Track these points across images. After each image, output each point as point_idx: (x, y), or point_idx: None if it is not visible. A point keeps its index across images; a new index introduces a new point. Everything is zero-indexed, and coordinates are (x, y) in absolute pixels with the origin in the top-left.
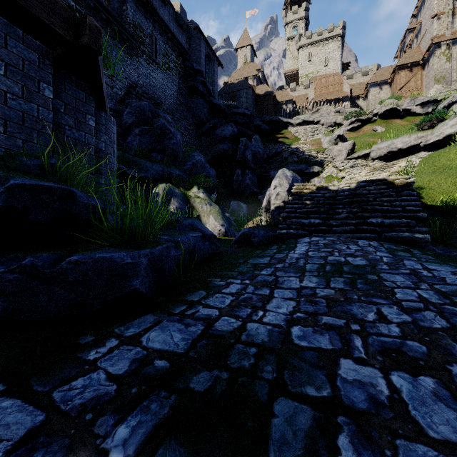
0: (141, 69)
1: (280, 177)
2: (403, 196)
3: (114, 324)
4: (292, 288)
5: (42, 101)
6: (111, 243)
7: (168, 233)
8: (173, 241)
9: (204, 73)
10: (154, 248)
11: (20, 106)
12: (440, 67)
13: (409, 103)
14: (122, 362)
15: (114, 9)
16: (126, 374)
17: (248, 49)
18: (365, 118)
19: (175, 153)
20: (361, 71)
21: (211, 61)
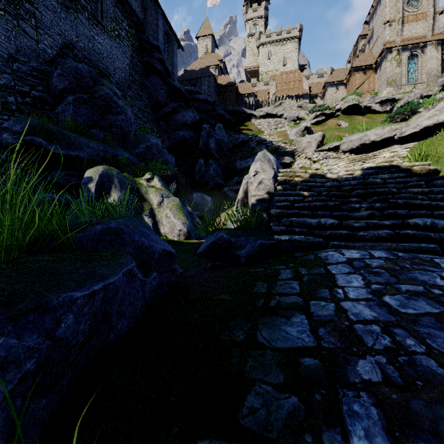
0: (82, 28)
1: (262, 160)
2: (436, 187)
3: None
4: None
5: None
6: None
7: None
8: None
9: (162, 52)
10: None
11: None
12: (392, 71)
13: (370, 100)
14: None
15: None
16: None
17: (210, 39)
18: (330, 112)
19: (124, 132)
20: (317, 73)
21: (170, 41)
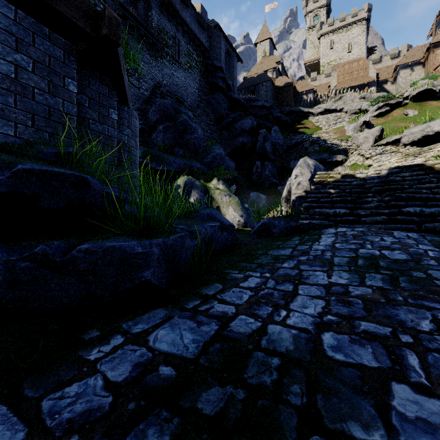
0: (165, 70)
1: (302, 166)
2: None
3: (123, 318)
4: (319, 284)
5: (67, 96)
6: (125, 231)
7: (185, 222)
8: (190, 231)
9: (224, 70)
10: (167, 237)
11: (46, 101)
12: None
13: None
14: (123, 365)
15: (141, 16)
16: (126, 382)
17: (268, 43)
18: (395, 102)
19: (196, 147)
20: (389, 54)
21: (230, 57)
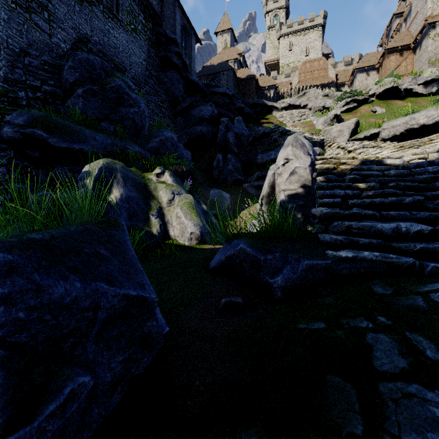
0: (96, 22)
1: (294, 145)
2: None
3: None
4: None
5: None
6: None
7: None
8: None
9: (180, 46)
10: None
11: None
12: (435, 49)
13: (411, 82)
14: None
15: None
16: None
17: (229, 33)
18: (362, 98)
19: (136, 126)
20: (343, 61)
21: (187, 35)
